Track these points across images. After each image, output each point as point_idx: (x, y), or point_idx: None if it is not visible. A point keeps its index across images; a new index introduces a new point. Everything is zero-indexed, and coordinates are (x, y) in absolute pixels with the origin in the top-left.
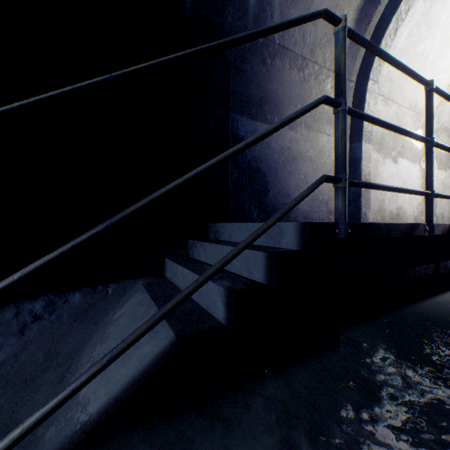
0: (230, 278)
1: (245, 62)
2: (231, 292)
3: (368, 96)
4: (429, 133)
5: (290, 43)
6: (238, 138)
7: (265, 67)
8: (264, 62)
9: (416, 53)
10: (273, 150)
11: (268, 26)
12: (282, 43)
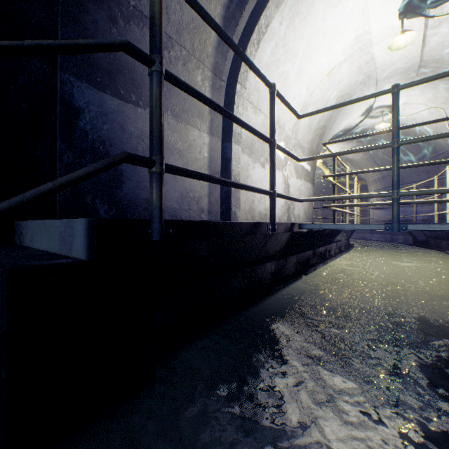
0: None
1: (83, 9)
2: None
3: (237, 99)
4: (272, 135)
5: None
6: (74, 109)
7: (116, 28)
8: (115, 21)
9: (277, 72)
10: (130, 133)
11: None
12: (140, 7)
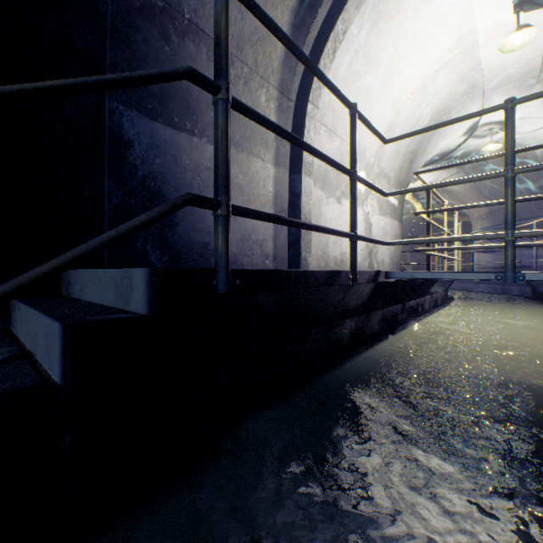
0: (0, 378)
1: (133, 28)
2: None
3: (308, 121)
4: (353, 165)
5: (208, 25)
6: (123, 141)
7: (169, 46)
8: (168, 38)
9: (357, 86)
10: (184, 167)
11: None
12: (195, 20)
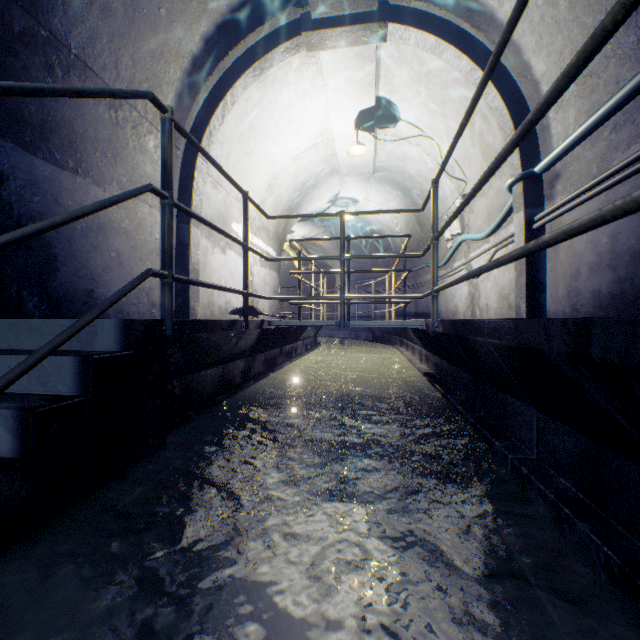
0: (14, 399)
1: (11, 52)
2: (29, 410)
3: (197, 175)
4: (246, 239)
5: (97, 64)
6: None
7: (53, 77)
8: (51, 69)
9: (242, 147)
10: (66, 208)
11: (84, 88)
12: (83, 57)
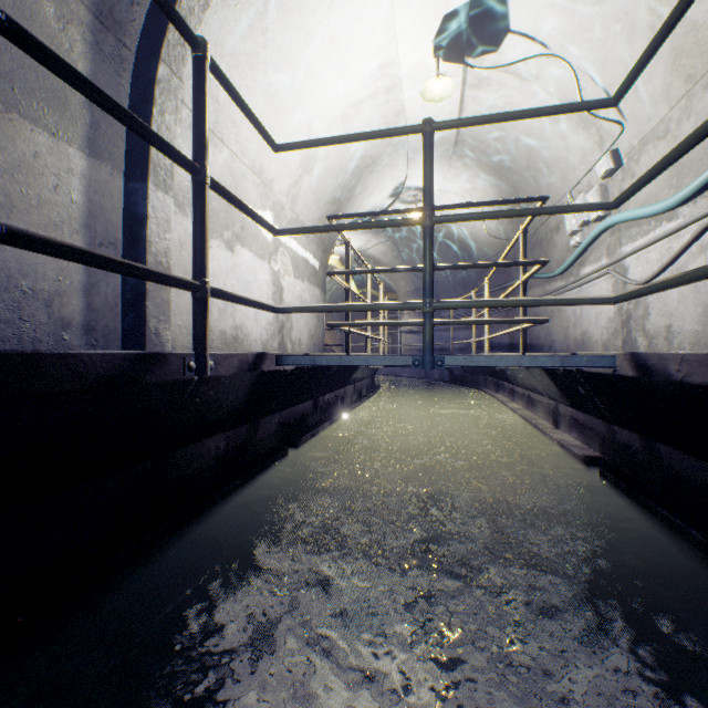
0: None
1: None
2: None
3: (161, 95)
4: (199, 154)
5: None
6: None
7: None
8: None
9: (255, 78)
10: None
11: None
12: None
